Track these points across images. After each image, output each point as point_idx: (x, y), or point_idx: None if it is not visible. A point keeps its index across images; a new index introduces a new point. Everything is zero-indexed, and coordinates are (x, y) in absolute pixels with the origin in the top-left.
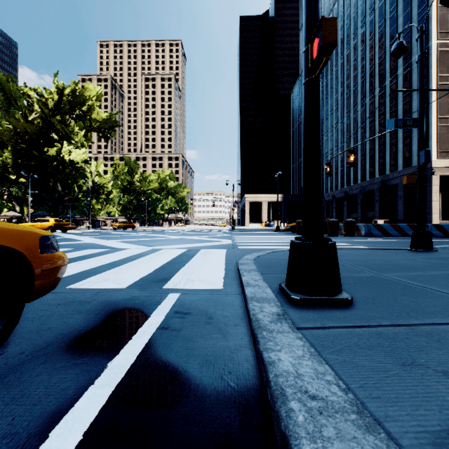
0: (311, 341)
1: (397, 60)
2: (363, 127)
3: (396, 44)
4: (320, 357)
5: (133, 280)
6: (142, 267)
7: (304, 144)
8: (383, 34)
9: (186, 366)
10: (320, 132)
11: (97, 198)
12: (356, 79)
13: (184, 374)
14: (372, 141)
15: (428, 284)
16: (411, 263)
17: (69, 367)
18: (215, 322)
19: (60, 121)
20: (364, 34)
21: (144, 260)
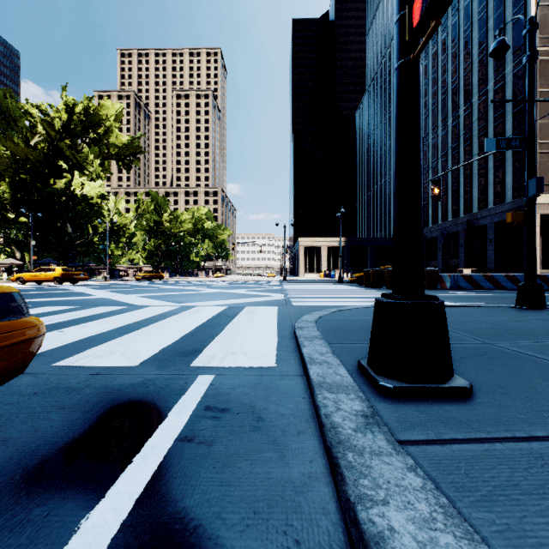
0: (430, 472)
1: (487, 72)
2: (444, 154)
3: (497, 42)
4: (465, 520)
5: (150, 353)
6: (165, 333)
7: (396, 157)
8: (469, 39)
9: (219, 526)
10: (421, 140)
11: (117, 241)
12: (435, 96)
13: (215, 548)
14: (455, 172)
15: None
16: (527, 327)
17: (10, 529)
18: (267, 427)
19: (70, 145)
20: (446, 40)
21: (170, 322)
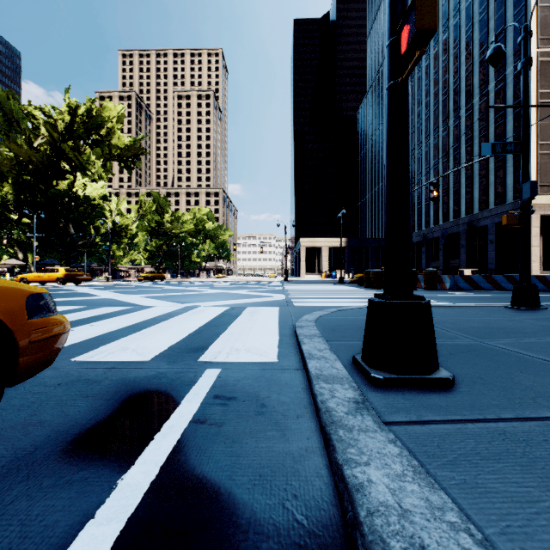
0: (408, 445)
1: (488, 73)
2: (445, 155)
3: (493, 49)
4: (429, 476)
5: (160, 350)
6: (171, 331)
7: (387, 169)
8: (470, 40)
9: (231, 485)
10: (410, 154)
11: (119, 242)
12: (436, 96)
13: (228, 500)
14: (456, 172)
15: (548, 356)
16: (517, 326)
17: (60, 486)
18: (270, 412)
19: (73, 147)
20: (447, 40)
21: (175, 322)
